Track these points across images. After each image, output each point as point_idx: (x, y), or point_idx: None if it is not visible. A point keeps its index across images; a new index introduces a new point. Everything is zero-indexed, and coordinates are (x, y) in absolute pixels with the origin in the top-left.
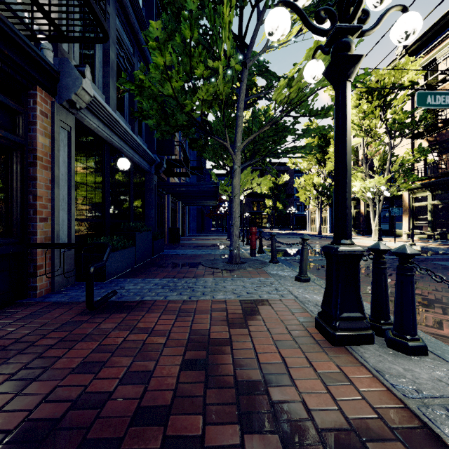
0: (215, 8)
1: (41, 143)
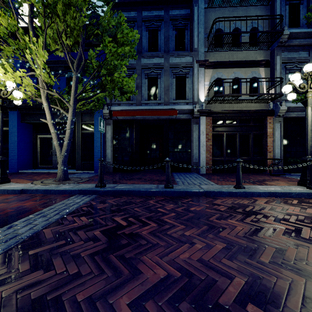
0: None
1: (268, 131)
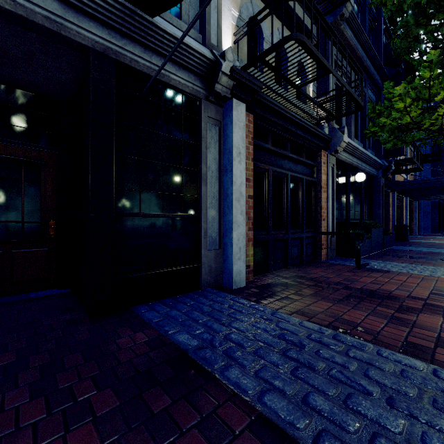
0: None
1: (323, 179)
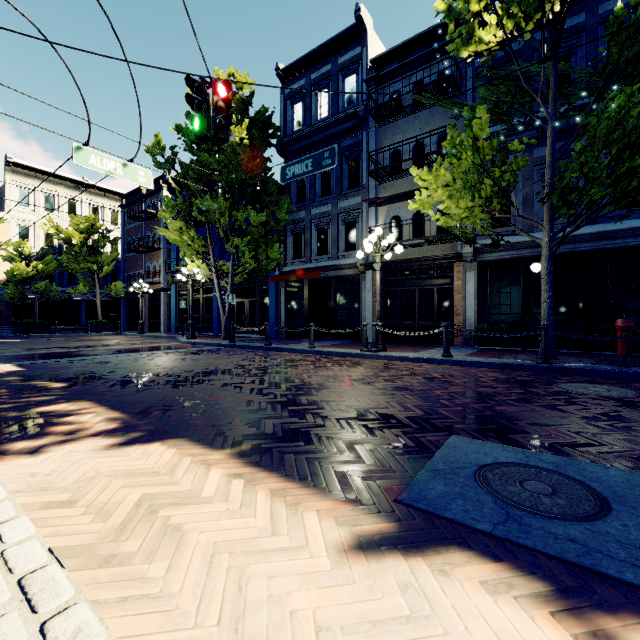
0: (547, 81)
1: (456, 284)
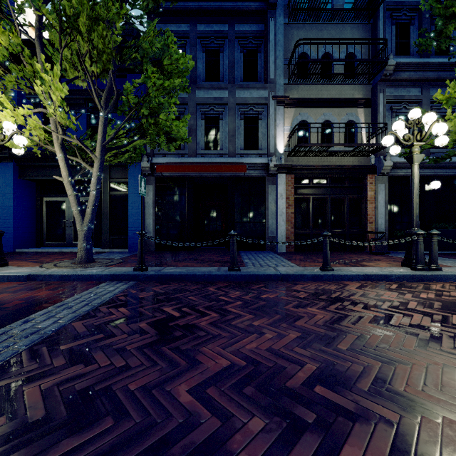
0: None
1: (369, 194)
